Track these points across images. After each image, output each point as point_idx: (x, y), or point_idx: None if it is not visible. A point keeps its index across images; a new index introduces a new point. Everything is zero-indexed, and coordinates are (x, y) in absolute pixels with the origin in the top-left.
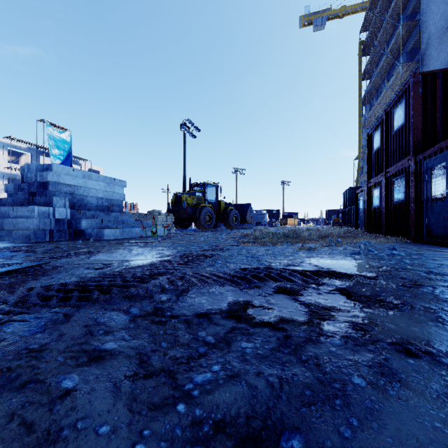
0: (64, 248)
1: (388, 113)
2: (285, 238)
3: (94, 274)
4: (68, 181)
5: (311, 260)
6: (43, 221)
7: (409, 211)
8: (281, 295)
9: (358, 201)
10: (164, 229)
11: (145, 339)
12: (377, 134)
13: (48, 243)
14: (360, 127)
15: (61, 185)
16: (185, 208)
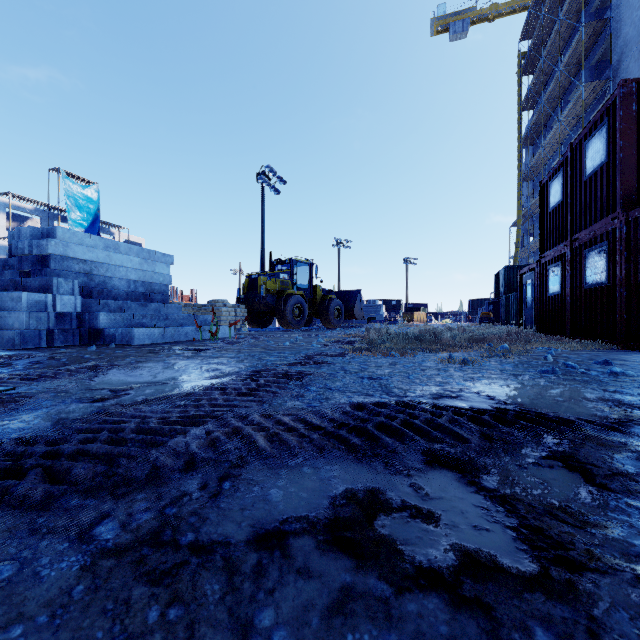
0: (62, 359)
1: (575, 149)
2: (418, 342)
3: (85, 412)
4: (82, 255)
5: (477, 384)
6: (35, 316)
7: (614, 299)
8: (443, 473)
9: (523, 285)
10: (229, 328)
11: None
12: (557, 181)
13: (41, 350)
14: (519, 179)
15: (70, 261)
16: (264, 297)
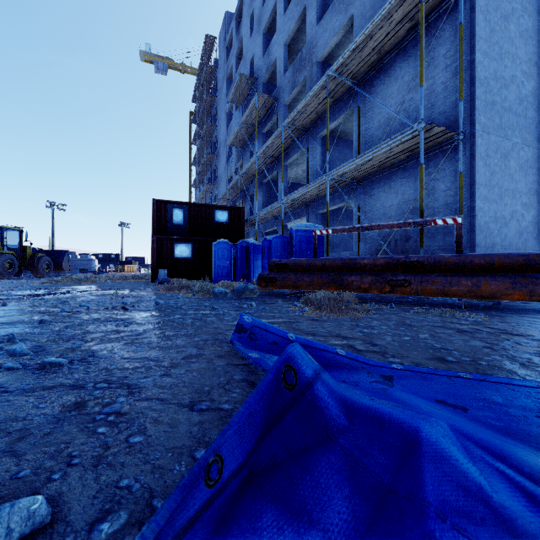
0: None
1: None
2: (79, 281)
3: None
4: None
5: (70, 286)
6: None
7: None
8: (46, 292)
9: None
10: None
11: (5, 296)
12: None
13: None
14: (190, 186)
15: None
16: None
